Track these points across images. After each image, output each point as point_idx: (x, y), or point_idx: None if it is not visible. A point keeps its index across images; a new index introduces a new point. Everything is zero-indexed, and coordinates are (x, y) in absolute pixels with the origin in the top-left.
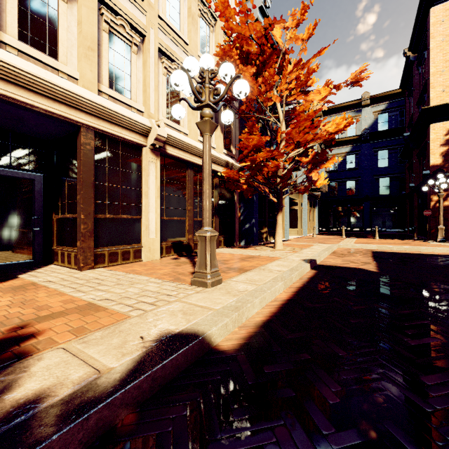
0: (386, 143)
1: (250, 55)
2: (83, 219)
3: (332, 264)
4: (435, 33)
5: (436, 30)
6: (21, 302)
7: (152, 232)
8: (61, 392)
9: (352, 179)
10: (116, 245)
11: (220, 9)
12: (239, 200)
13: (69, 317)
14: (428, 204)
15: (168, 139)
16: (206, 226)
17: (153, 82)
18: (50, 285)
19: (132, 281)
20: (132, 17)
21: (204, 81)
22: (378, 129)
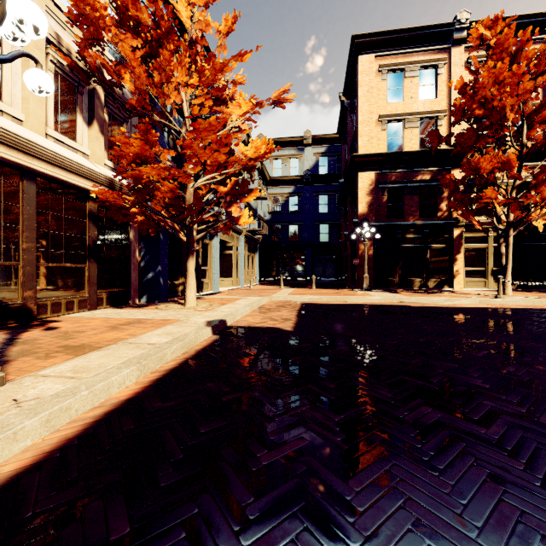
0: (326, 188)
1: (142, 25)
2: None
3: (247, 325)
4: (362, 82)
5: (363, 79)
6: None
7: None
8: None
9: (295, 224)
10: None
11: None
12: (139, 238)
13: None
14: (357, 253)
15: None
16: None
17: None
18: None
19: None
20: None
21: None
22: (319, 172)
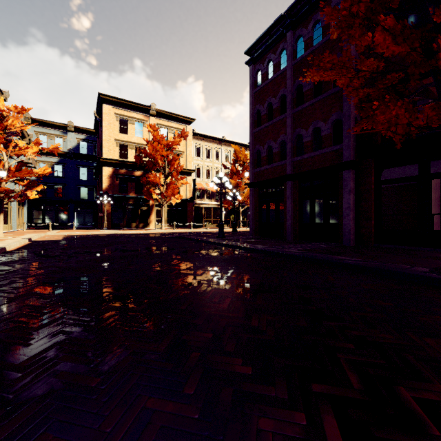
0: (85, 163)
1: None
2: None
3: (41, 240)
4: (105, 118)
5: (105, 117)
6: None
7: None
8: None
9: (60, 185)
10: None
11: None
12: None
13: None
14: (102, 210)
15: None
16: None
17: None
18: None
19: None
20: None
21: None
22: (80, 151)
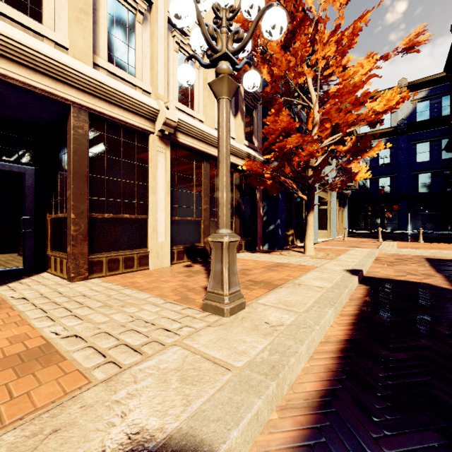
0: (426, 134)
1: None
2: (74, 219)
3: (384, 276)
4: None
5: None
6: None
7: (161, 235)
8: None
9: (386, 176)
10: (116, 251)
11: None
12: (262, 198)
13: None
14: None
15: (180, 125)
16: (223, 228)
17: (162, 58)
18: (19, 306)
19: (124, 301)
20: None
21: (220, 26)
22: (417, 119)
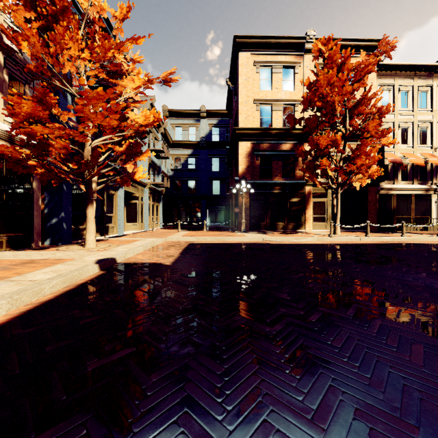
0: (217, 152)
1: (39, 0)
2: None
3: (134, 261)
4: (242, 72)
5: (242, 70)
6: None
7: None
8: None
9: (193, 179)
10: None
11: None
12: (43, 188)
13: None
14: (238, 203)
15: None
16: None
17: None
18: None
19: None
20: None
21: None
22: (212, 139)
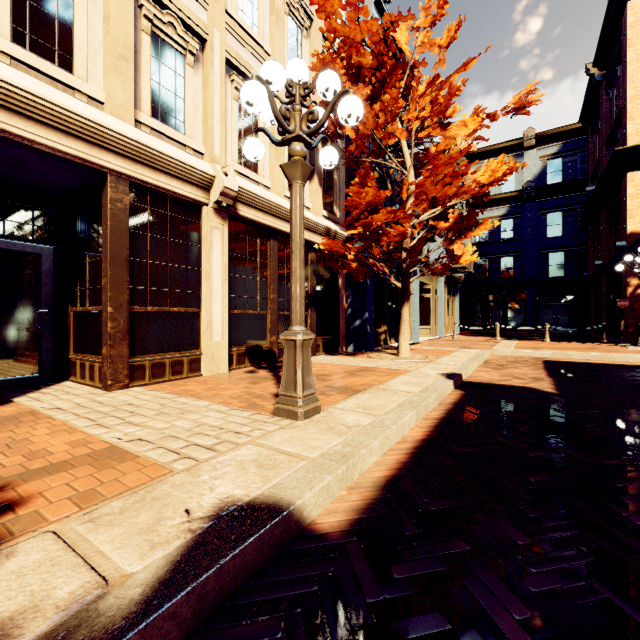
0: (559, 202)
1: (363, 69)
2: (112, 313)
3: (486, 381)
4: (634, 38)
5: (635, 34)
6: (7, 443)
7: (217, 333)
8: (31, 628)
9: (509, 255)
10: (162, 353)
11: (318, 1)
12: (346, 285)
13: (75, 471)
14: (623, 291)
15: (241, 194)
16: (296, 325)
17: (218, 109)
18: (58, 415)
19: (183, 409)
20: (186, 12)
21: (293, 101)
22: (547, 182)
